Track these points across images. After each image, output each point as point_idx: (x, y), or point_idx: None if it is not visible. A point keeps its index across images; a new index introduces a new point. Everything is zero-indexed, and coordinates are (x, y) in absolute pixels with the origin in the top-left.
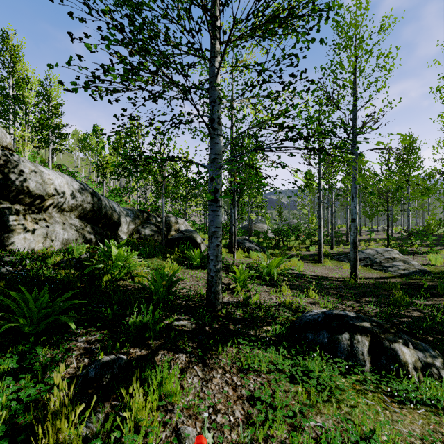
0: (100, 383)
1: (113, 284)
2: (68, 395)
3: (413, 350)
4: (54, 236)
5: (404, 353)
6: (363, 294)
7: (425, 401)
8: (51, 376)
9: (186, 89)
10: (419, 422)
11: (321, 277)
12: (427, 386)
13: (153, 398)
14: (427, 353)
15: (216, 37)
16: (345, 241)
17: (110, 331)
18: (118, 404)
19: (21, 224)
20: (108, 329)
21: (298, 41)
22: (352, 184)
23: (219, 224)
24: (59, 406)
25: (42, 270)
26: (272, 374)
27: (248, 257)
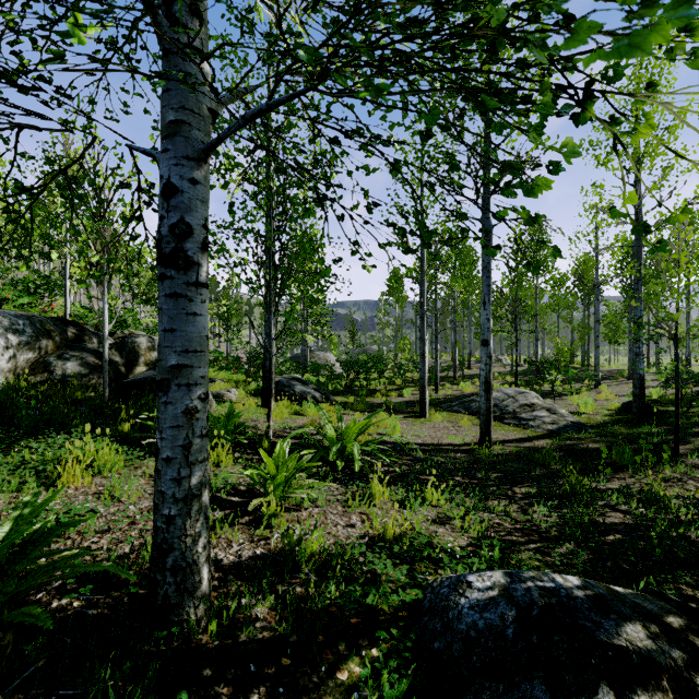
0: None
1: None
2: None
3: None
4: None
5: None
6: (511, 478)
7: None
8: None
9: None
10: None
11: (434, 446)
12: None
13: None
14: None
15: None
16: (450, 377)
17: None
18: None
19: None
20: None
21: None
22: (484, 280)
23: (196, 342)
24: None
25: None
26: None
27: (299, 413)
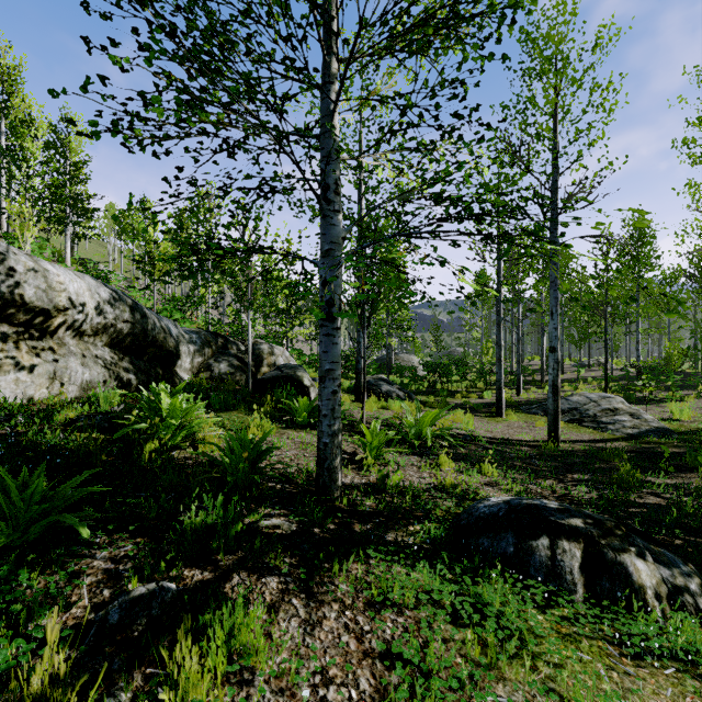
0: (129, 634)
1: (162, 455)
2: (69, 659)
3: (652, 565)
4: (67, 376)
5: (639, 570)
6: (568, 468)
7: (675, 652)
8: (42, 623)
9: (281, 135)
10: (667, 692)
11: (502, 440)
12: (677, 625)
13: (218, 661)
14: (675, 569)
15: (331, 51)
16: (538, 381)
17: (152, 538)
18: (158, 672)
19: (10, 357)
20: (149, 535)
21: (466, 59)
22: (551, 293)
23: (337, 357)
24: (51, 681)
25: (43, 433)
26: (424, 611)
27: (385, 408)
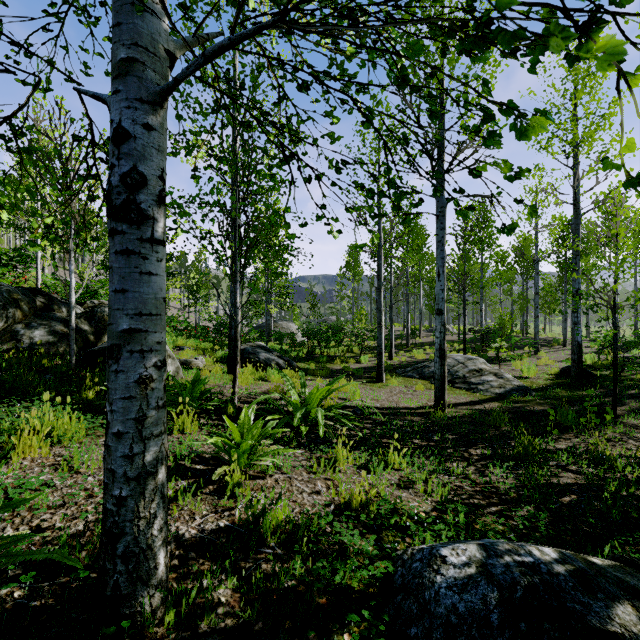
0: None
1: None
2: None
3: None
4: None
5: None
6: (466, 440)
7: None
8: None
9: None
10: None
11: (392, 410)
12: None
13: None
14: None
15: None
16: (403, 345)
17: None
18: None
19: None
20: None
21: None
22: (438, 253)
23: (152, 304)
24: None
25: None
26: None
27: (263, 379)
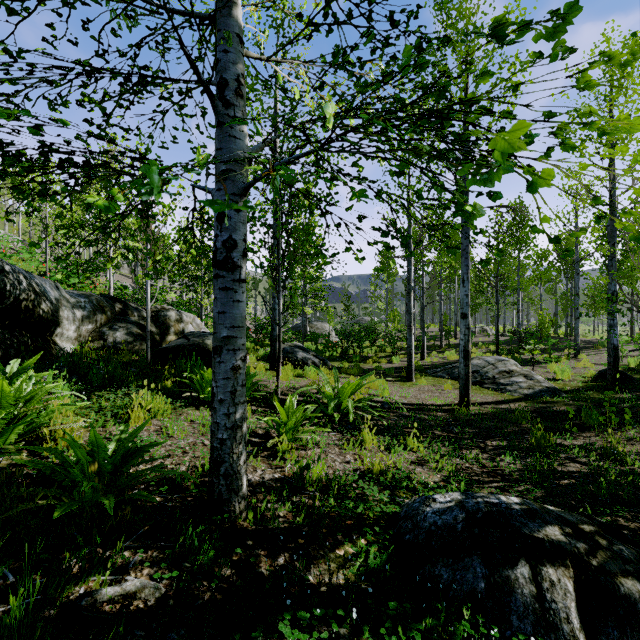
0: None
1: None
2: None
3: None
4: None
5: None
6: (485, 434)
7: None
8: None
9: None
10: None
11: (418, 406)
12: None
13: None
14: None
15: None
16: (437, 346)
17: None
18: None
19: None
20: None
21: None
22: (463, 260)
23: (239, 320)
24: None
25: None
26: None
27: (301, 375)
